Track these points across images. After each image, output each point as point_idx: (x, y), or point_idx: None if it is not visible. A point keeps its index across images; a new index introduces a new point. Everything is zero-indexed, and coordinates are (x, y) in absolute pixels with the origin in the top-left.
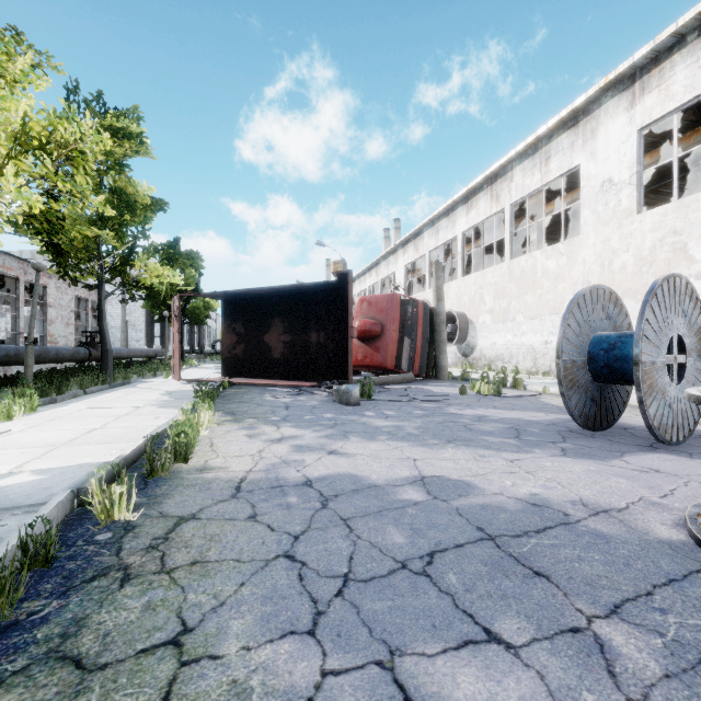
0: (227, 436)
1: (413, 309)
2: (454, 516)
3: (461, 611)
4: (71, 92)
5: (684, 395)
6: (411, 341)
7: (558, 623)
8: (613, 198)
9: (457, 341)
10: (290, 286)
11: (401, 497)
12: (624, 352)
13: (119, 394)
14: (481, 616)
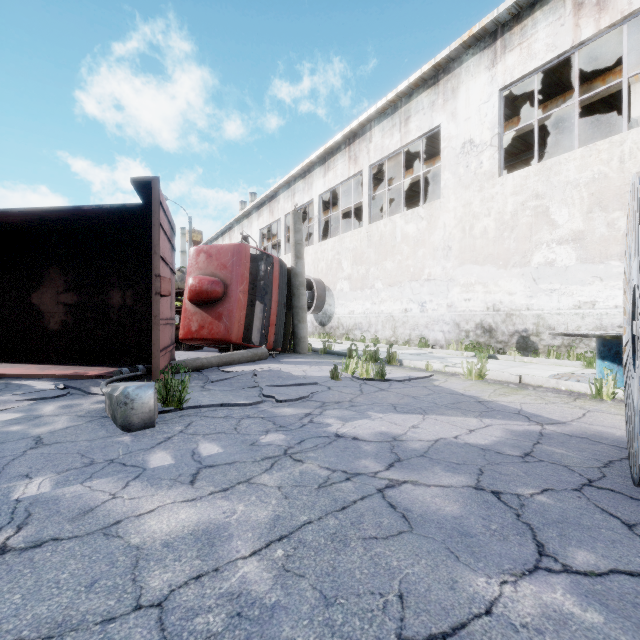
0: None
1: (267, 266)
2: None
3: None
4: None
5: None
6: (264, 306)
7: None
8: (475, 160)
9: (314, 309)
10: (60, 209)
11: None
12: None
13: None
14: None
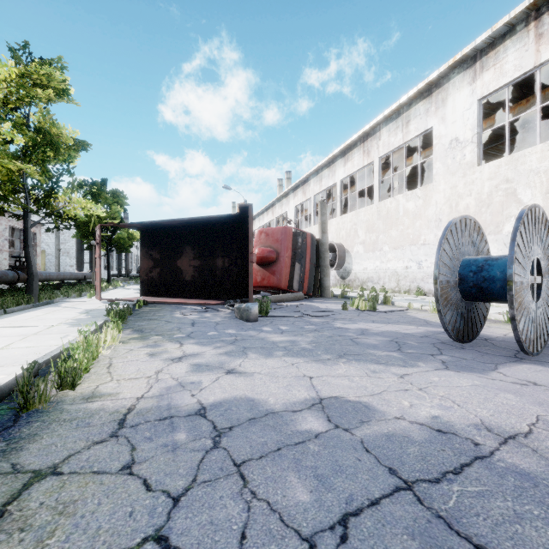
0: (128, 355)
1: (303, 240)
2: (360, 453)
3: None
4: None
5: (540, 311)
6: (301, 266)
7: None
8: (459, 153)
9: (336, 266)
10: (199, 218)
11: (301, 428)
12: (492, 273)
13: (39, 313)
14: None
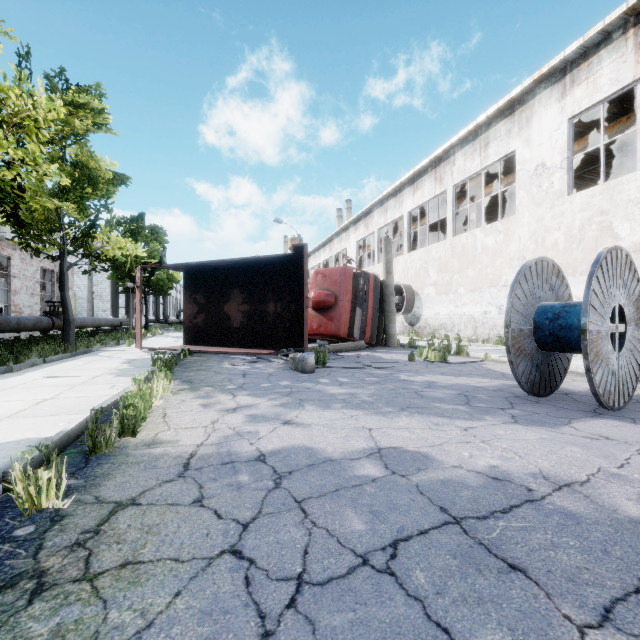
0: (181, 406)
1: (364, 281)
2: (414, 494)
3: (434, 625)
4: (23, 58)
5: (624, 363)
6: (362, 311)
7: (547, 638)
8: (546, 181)
9: (404, 311)
10: (249, 258)
11: (358, 473)
12: (569, 321)
13: (79, 363)
14: (458, 630)
